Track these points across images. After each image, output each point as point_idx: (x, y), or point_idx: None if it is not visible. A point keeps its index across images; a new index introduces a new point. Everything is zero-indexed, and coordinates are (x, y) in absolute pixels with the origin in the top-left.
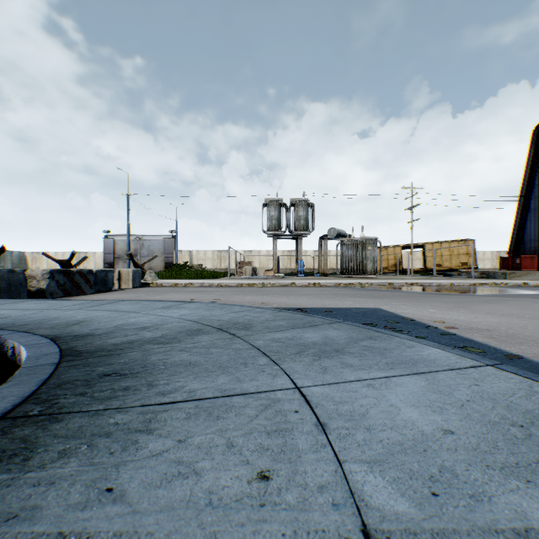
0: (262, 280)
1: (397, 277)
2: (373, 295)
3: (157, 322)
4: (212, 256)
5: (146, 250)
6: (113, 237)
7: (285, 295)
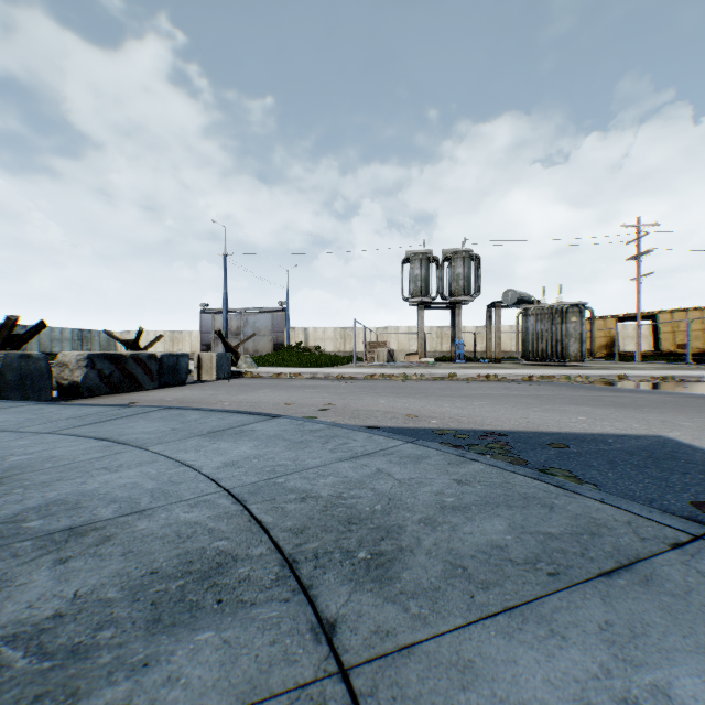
0: (403, 369)
1: (619, 365)
2: (611, 400)
3: (142, 495)
4: (334, 335)
5: (251, 328)
6: (211, 312)
7: (446, 396)
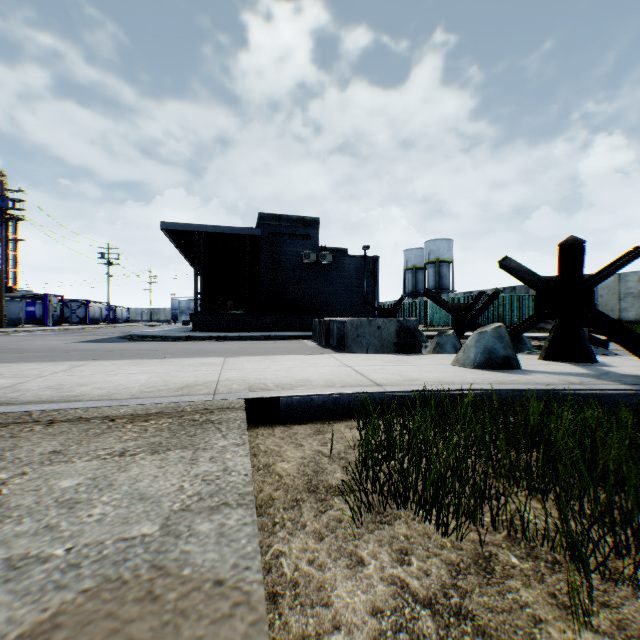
0: None
1: None
2: None
3: (192, 333)
4: None
5: None
6: None
7: (91, 349)
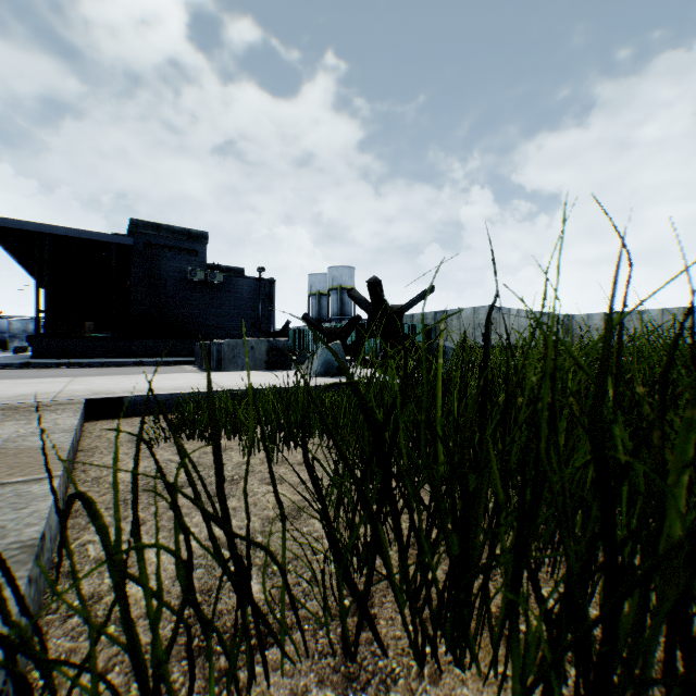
0: None
1: None
2: None
3: (32, 360)
4: None
5: None
6: None
7: None
